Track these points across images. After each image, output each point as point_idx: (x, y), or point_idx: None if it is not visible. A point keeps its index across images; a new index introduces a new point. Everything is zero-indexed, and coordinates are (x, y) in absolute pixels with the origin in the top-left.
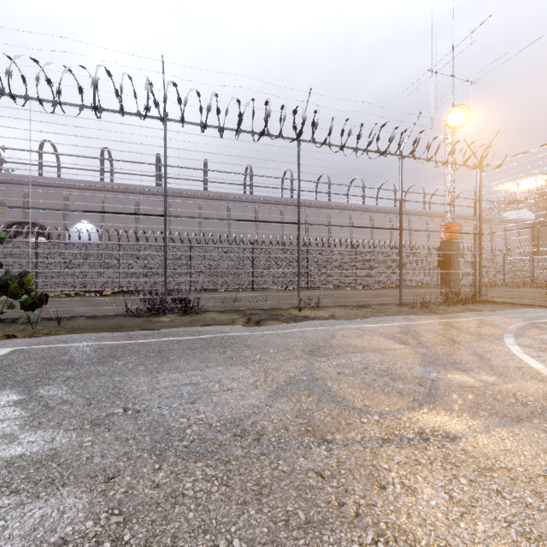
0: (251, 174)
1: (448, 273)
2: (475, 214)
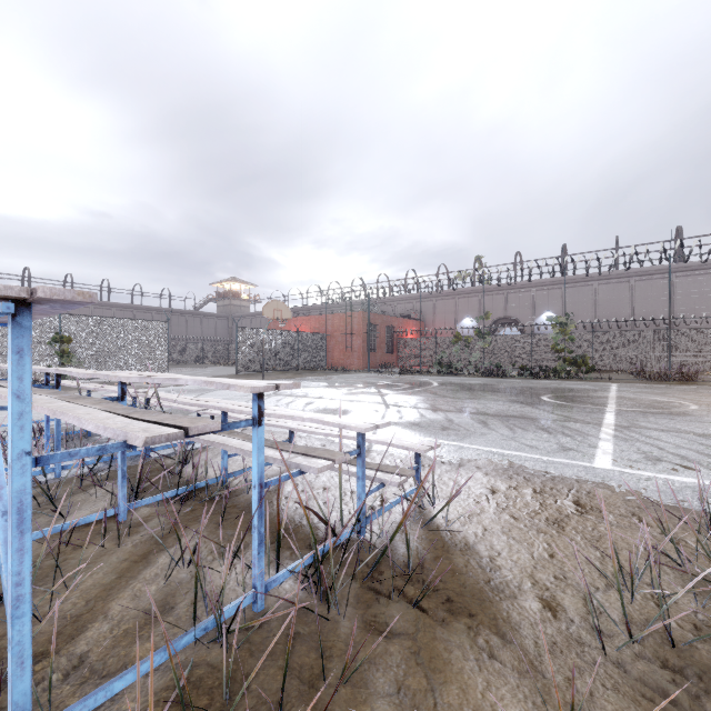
0: None
1: None
2: None
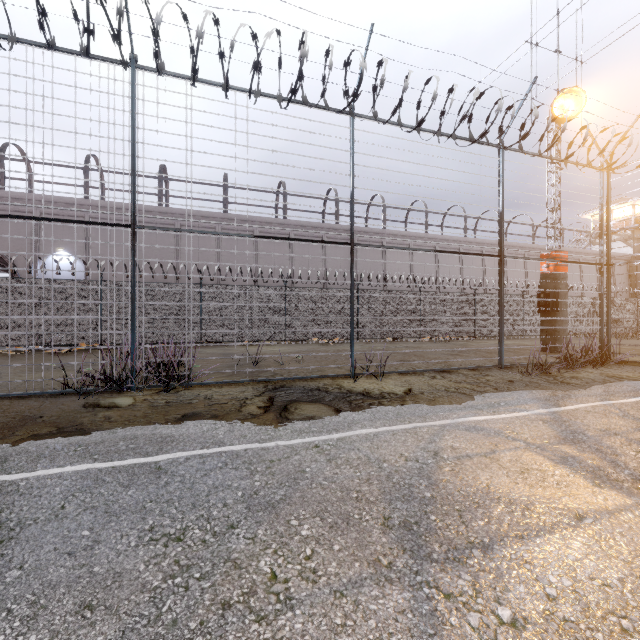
0: (285, 193)
1: (552, 320)
2: (602, 235)
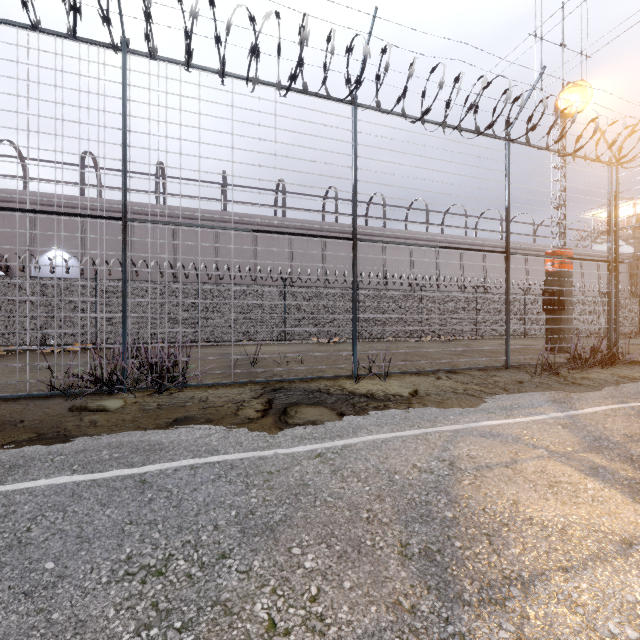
0: (284, 191)
1: (557, 319)
2: (610, 232)
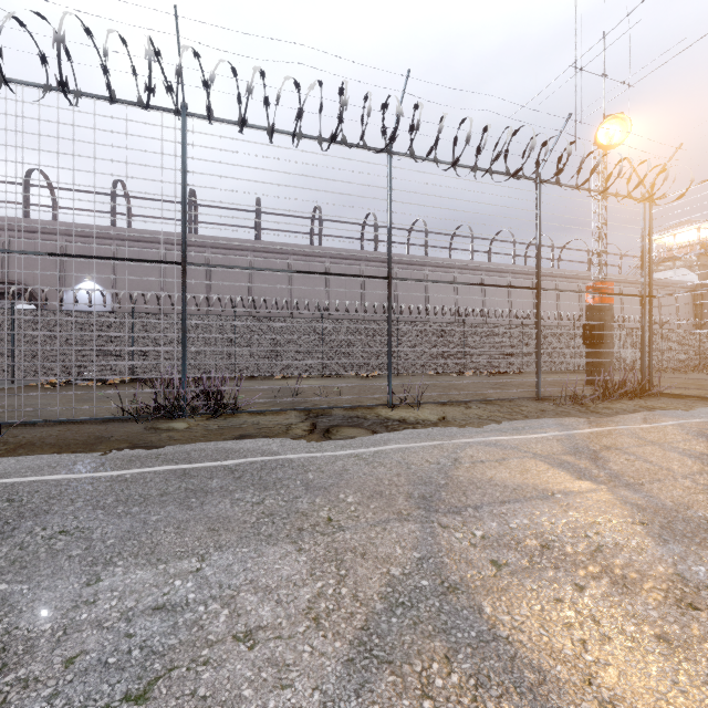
0: (320, 219)
1: (598, 352)
2: (643, 267)
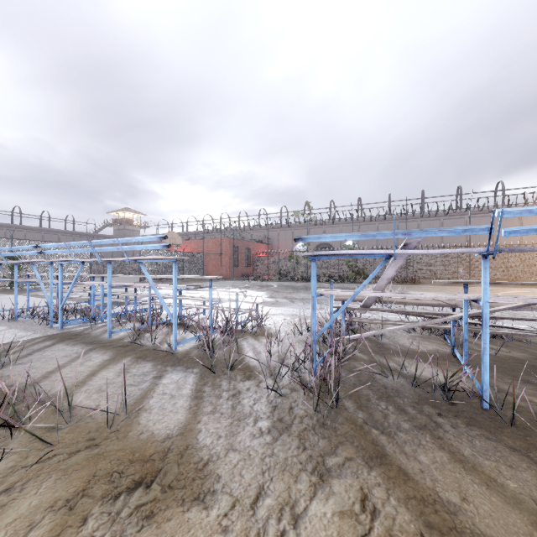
0: (461, 194)
1: None
2: None
